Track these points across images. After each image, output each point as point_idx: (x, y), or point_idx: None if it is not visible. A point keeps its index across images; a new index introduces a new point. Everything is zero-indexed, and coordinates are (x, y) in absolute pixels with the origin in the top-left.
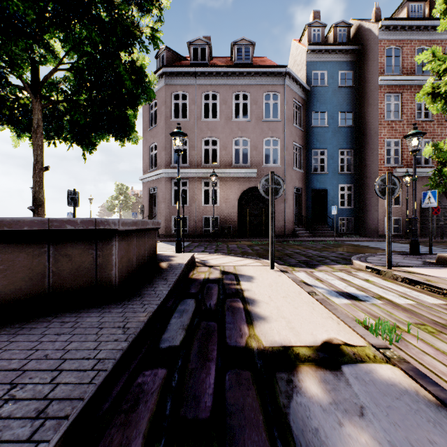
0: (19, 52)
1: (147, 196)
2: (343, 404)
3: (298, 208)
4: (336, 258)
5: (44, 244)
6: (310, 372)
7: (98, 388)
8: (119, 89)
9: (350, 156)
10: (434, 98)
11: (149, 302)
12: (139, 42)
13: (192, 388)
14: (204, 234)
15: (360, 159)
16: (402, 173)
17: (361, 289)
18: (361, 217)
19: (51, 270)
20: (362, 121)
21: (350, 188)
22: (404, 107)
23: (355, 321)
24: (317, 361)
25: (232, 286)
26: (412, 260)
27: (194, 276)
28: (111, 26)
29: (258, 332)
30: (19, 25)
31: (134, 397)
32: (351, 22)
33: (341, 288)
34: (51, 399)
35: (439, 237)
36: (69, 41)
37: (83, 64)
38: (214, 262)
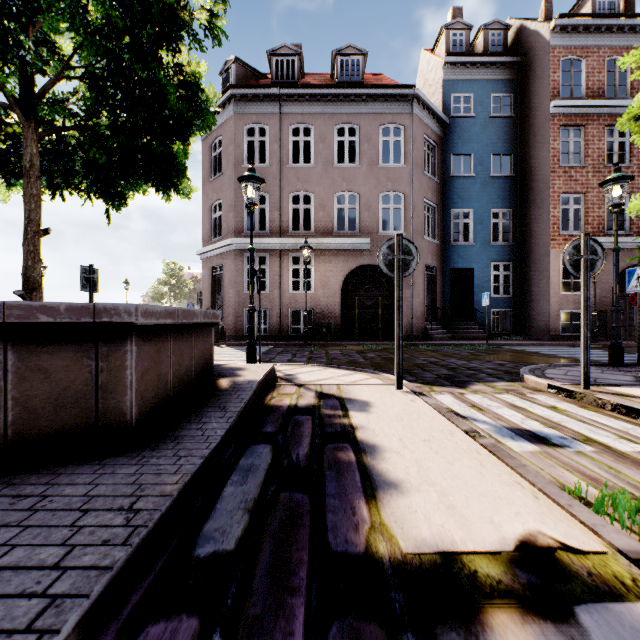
0: None
1: (208, 279)
2: None
3: (431, 296)
4: (496, 372)
5: None
6: (511, 628)
7: None
8: (159, 110)
9: (508, 220)
10: None
11: (190, 451)
12: (189, 35)
13: None
14: (292, 334)
15: (522, 224)
16: None
17: (550, 424)
18: (524, 310)
19: (10, 396)
20: (526, 167)
21: (507, 267)
22: (589, 147)
23: (564, 491)
24: (519, 594)
25: (336, 419)
26: (616, 374)
27: (273, 402)
28: (143, 6)
29: (387, 518)
30: None
31: None
32: (509, 22)
33: (515, 422)
34: None
35: None
36: (74, 25)
37: (103, 71)
38: (305, 377)
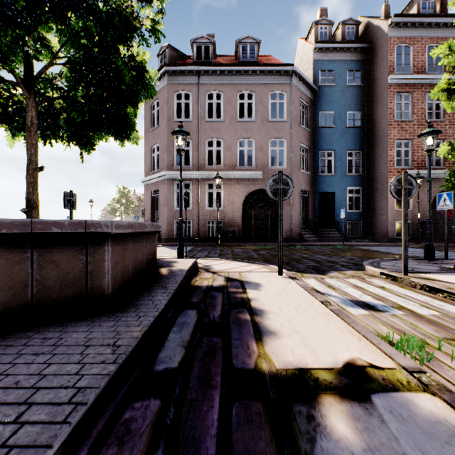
0: (11, 44)
1: (149, 199)
2: (380, 452)
3: (305, 211)
4: (347, 264)
5: (26, 249)
6: (334, 404)
7: (73, 429)
8: (117, 85)
9: (359, 158)
10: (450, 94)
11: (146, 313)
12: (138, 35)
13: (191, 427)
14: (207, 238)
15: (368, 161)
16: (413, 175)
17: (378, 298)
18: (370, 221)
19: (34, 278)
20: (371, 121)
21: (358, 190)
22: (415, 107)
23: (378, 336)
24: (341, 389)
25: (238, 294)
26: (428, 265)
27: (196, 284)
28: (108, 17)
29: (268, 351)
30: (9, 13)
31: (118, 440)
32: (359, 19)
33: (356, 296)
34: (10, 447)
35: (451, 241)
36: (63, 32)
37: (80, 59)
38: (218, 267)
